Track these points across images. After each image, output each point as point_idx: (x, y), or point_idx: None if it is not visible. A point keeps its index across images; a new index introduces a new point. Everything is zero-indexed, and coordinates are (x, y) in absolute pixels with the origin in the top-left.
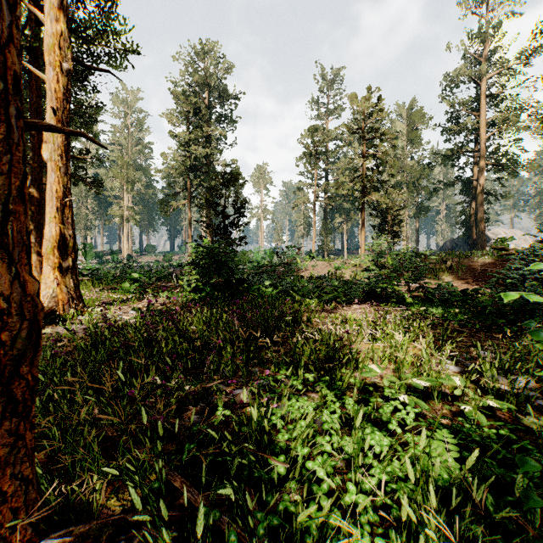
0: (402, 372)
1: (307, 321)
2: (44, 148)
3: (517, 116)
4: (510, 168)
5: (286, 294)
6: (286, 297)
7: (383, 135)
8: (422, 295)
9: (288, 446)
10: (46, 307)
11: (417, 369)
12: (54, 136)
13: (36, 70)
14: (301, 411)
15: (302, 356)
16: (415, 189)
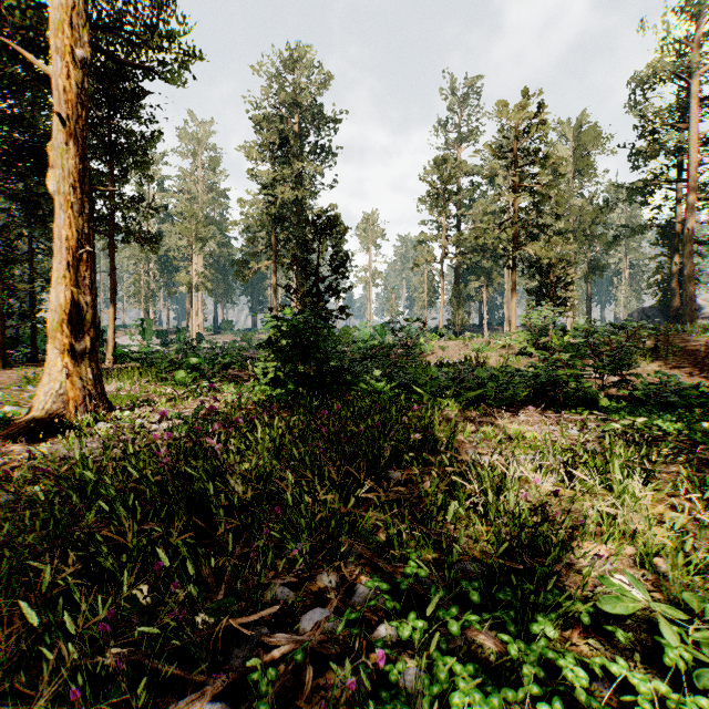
0: (655, 565)
1: (446, 444)
2: (50, 176)
3: None
4: None
5: (405, 390)
6: (406, 395)
7: (545, 159)
8: (618, 393)
9: None
10: (48, 410)
11: None
12: (63, 157)
13: (37, 60)
14: None
15: (453, 543)
16: (586, 239)
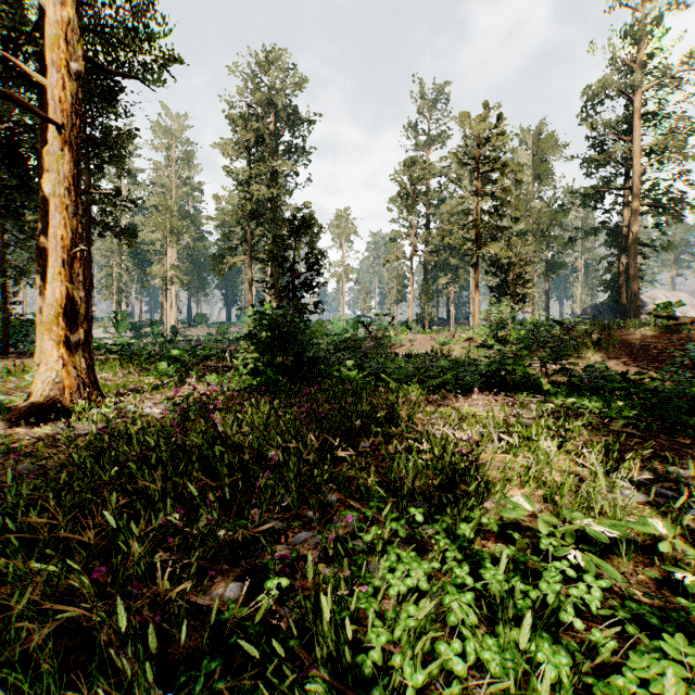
0: (556, 501)
1: (408, 420)
2: (46, 180)
3: (684, 141)
4: (673, 210)
5: (375, 379)
6: (376, 382)
7: (504, 166)
8: (563, 380)
9: (385, 650)
10: (46, 397)
11: (587, 503)
12: (59, 162)
13: (34, 72)
14: (407, 581)
15: (405, 481)
16: (544, 240)
